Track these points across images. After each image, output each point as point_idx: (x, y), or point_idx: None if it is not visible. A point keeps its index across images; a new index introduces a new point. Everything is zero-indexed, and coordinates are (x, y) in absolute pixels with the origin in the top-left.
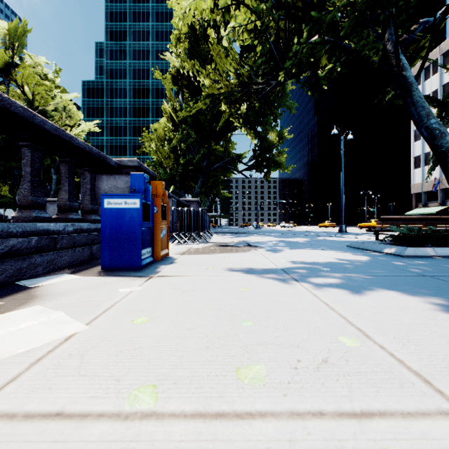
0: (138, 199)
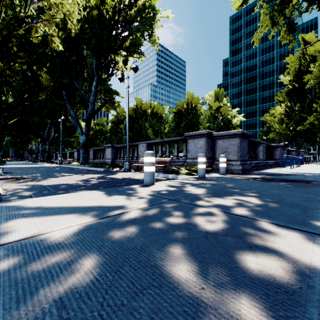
0: (301, 157)
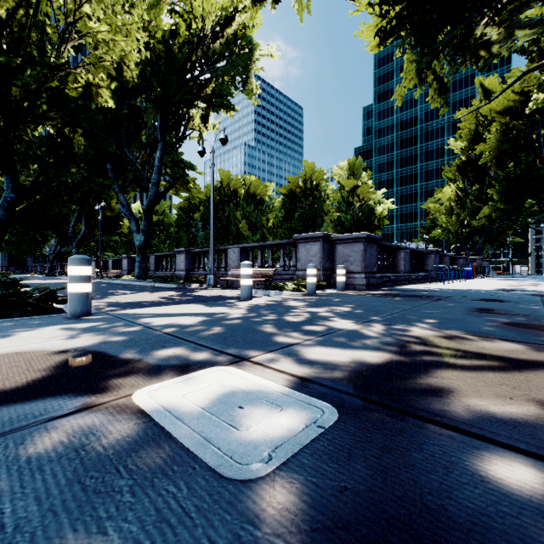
0: (471, 268)
